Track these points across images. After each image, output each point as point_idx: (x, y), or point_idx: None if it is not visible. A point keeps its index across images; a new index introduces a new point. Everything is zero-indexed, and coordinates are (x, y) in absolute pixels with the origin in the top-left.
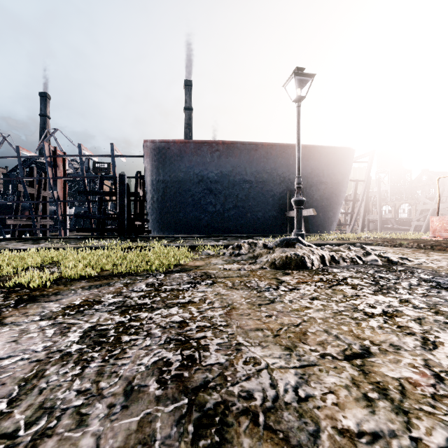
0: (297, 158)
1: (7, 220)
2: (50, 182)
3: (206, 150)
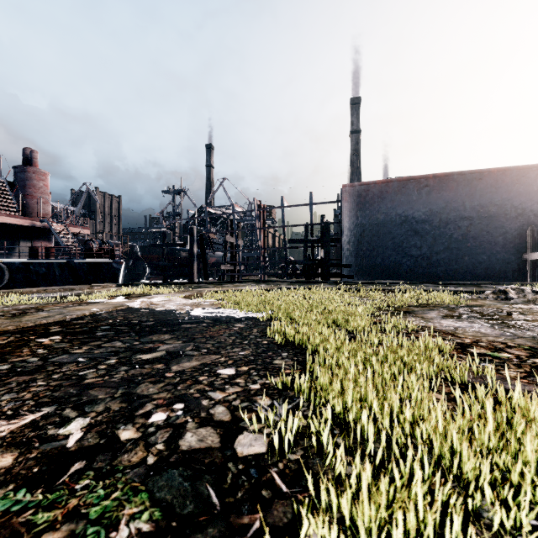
0: None
1: (221, 266)
2: (256, 232)
3: (412, 187)
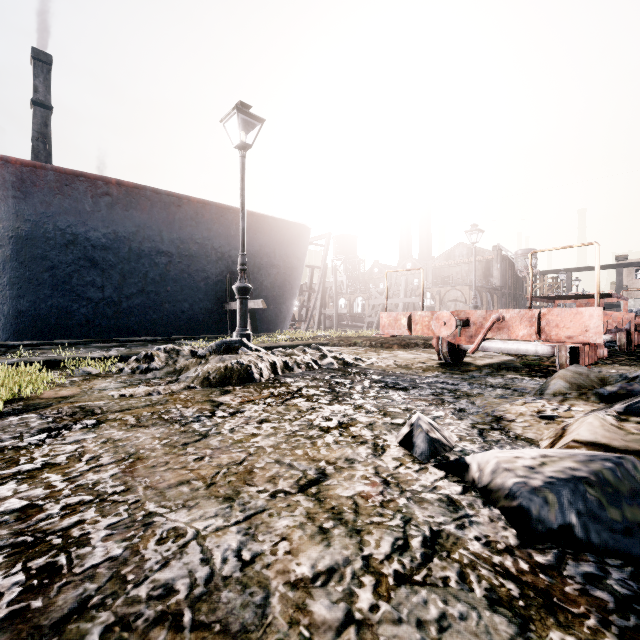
0: (241, 228)
1: None
2: None
3: (83, 189)
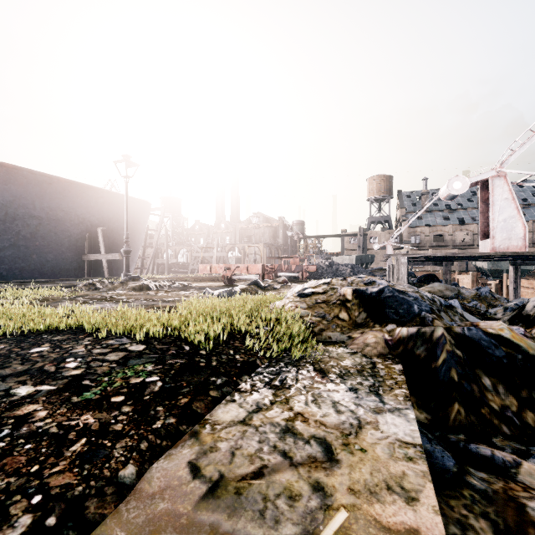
0: (126, 220)
1: None
2: None
3: None
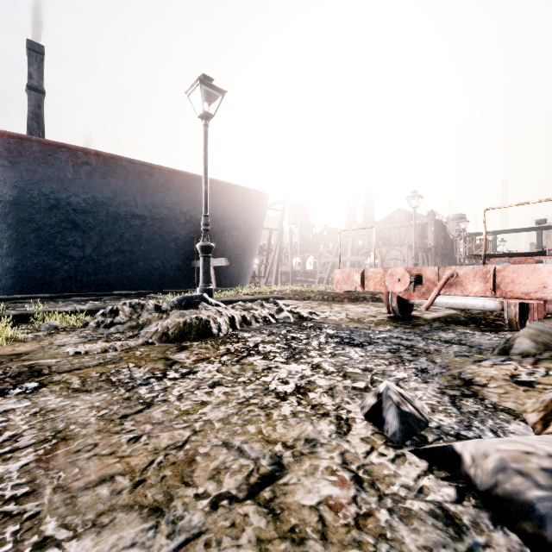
0: (204, 192)
1: None
2: None
3: (64, 158)
